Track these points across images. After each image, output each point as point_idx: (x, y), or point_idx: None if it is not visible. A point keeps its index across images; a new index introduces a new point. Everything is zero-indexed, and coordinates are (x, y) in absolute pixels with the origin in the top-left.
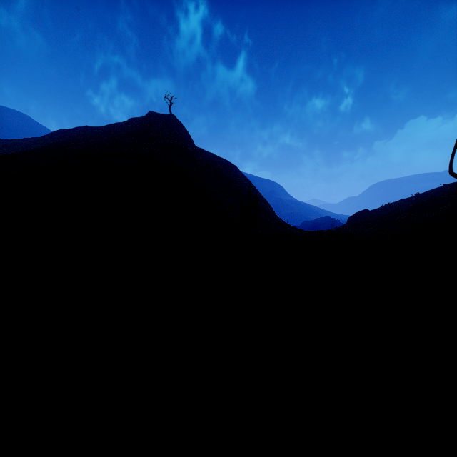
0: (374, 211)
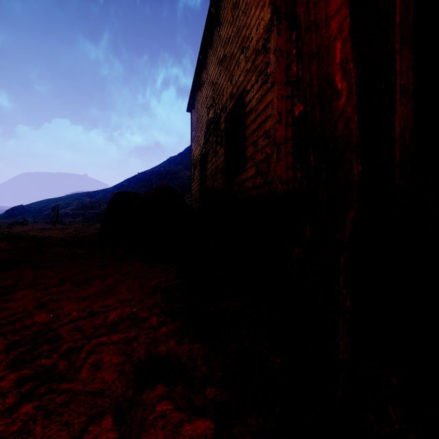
0: (28, 206)
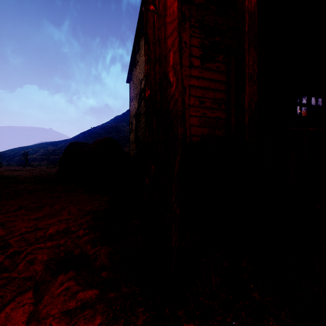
0: (4, 152)
